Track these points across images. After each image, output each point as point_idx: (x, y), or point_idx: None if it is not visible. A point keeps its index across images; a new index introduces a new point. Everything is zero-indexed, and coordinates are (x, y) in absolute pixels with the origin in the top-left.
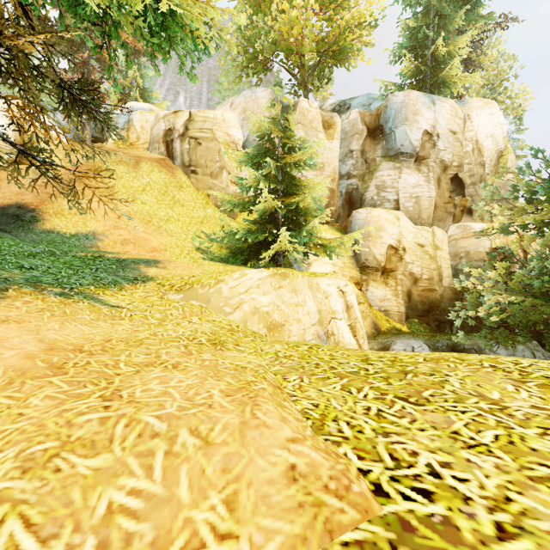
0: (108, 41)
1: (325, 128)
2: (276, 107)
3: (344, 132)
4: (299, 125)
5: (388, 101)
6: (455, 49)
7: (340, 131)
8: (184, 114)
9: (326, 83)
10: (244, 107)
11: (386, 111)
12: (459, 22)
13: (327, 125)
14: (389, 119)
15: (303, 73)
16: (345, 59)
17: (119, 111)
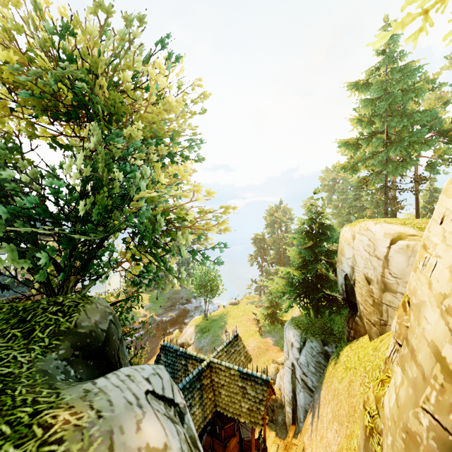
0: None
1: None
2: None
3: None
4: None
5: None
6: None
7: None
8: None
9: None
10: None
11: None
12: None
13: None
14: None
15: None
16: None
17: None
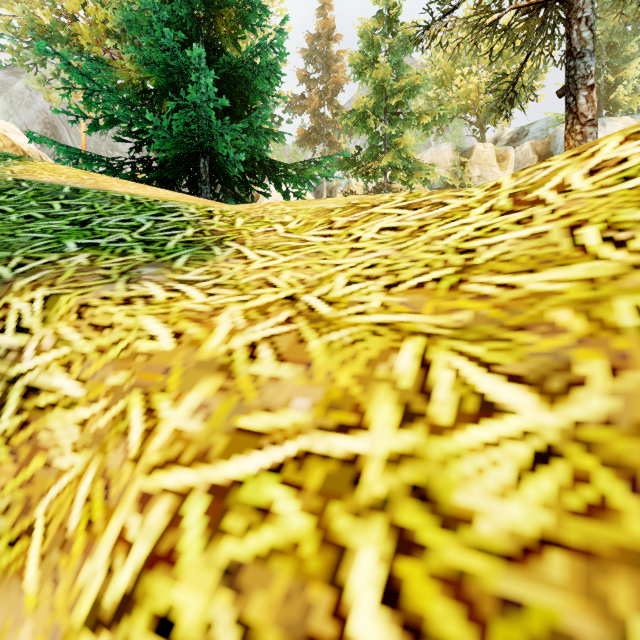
0: (411, 188)
1: (499, 162)
2: (456, 164)
3: (517, 162)
4: (475, 165)
5: (556, 132)
6: (626, 74)
7: (514, 161)
8: (388, 173)
9: (502, 119)
10: (431, 160)
11: (555, 140)
12: (631, 49)
13: (501, 159)
14: (558, 147)
15: (480, 118)
16: (517, 102)
17: (335, 174)
